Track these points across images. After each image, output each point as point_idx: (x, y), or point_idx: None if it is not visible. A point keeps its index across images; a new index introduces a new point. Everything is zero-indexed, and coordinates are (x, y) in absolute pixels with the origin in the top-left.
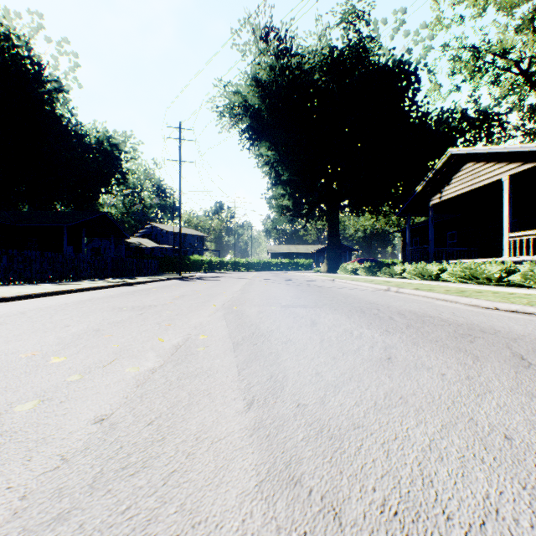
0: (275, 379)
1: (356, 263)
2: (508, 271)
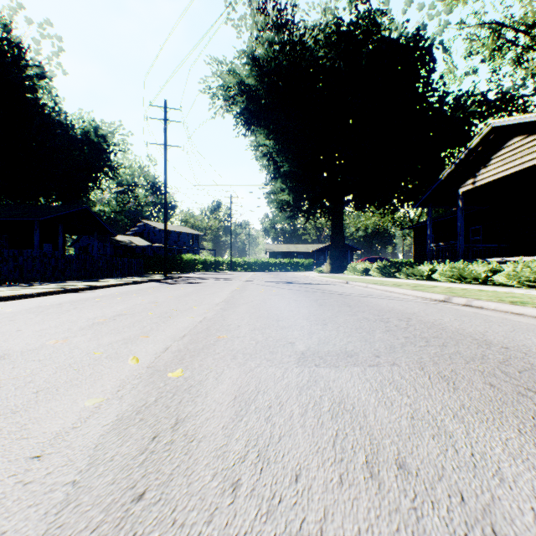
0: None
1: (367, 262)
2: None
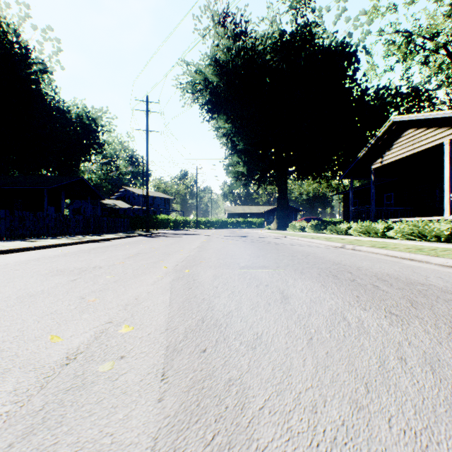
0: None
1: (303, 221)
2: None
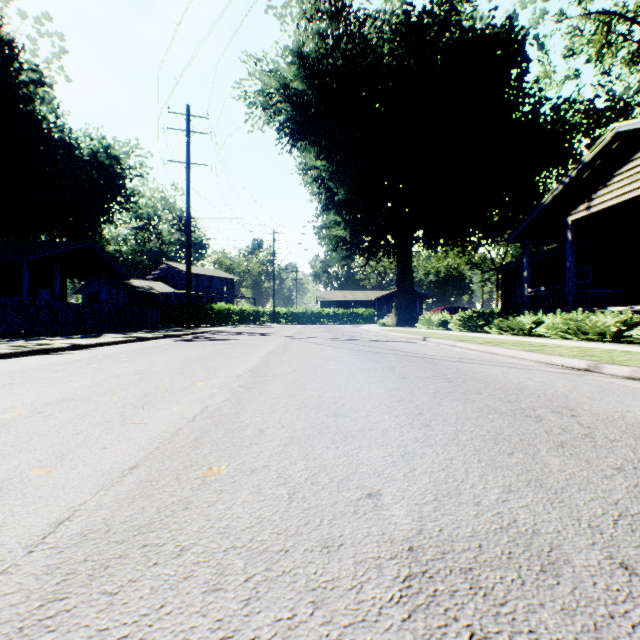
0: None
1: (445, 312)
2: None
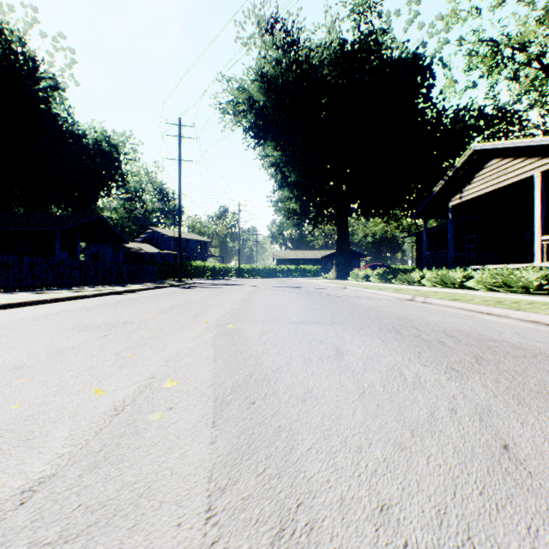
0: (291, 544)
1: (368, 269)
2: (548, 278)
